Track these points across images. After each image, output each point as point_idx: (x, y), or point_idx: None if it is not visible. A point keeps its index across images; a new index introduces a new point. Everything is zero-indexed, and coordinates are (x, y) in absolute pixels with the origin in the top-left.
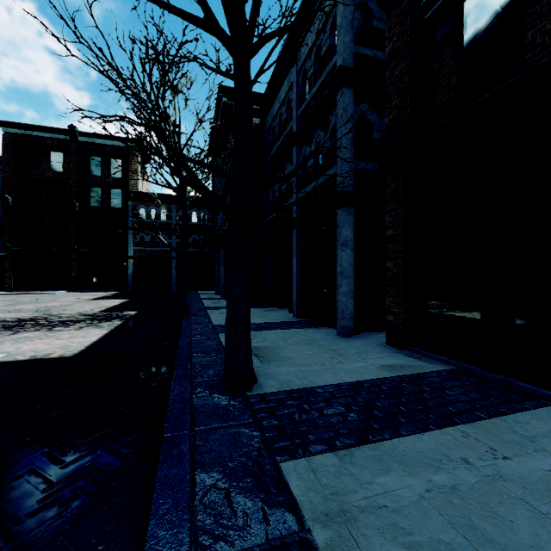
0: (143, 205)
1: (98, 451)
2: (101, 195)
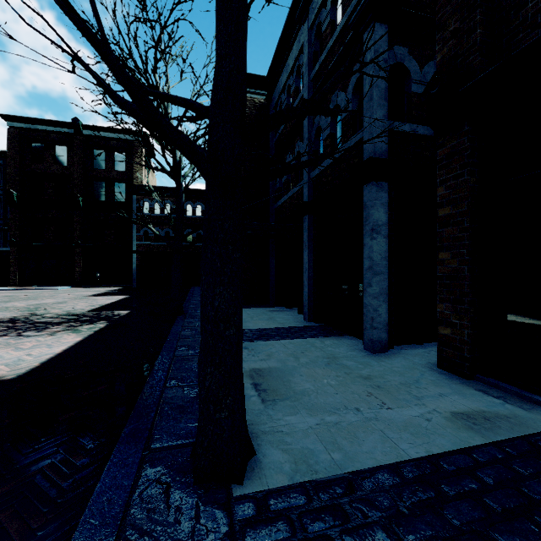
0: (147, 198)
1: None
2: (105, 188)
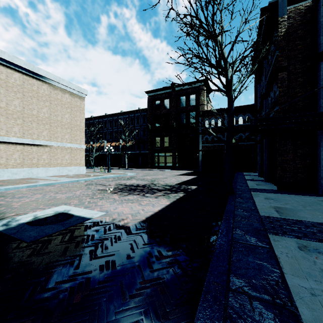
0: (207, 118)
1: None
2: (185, 117)
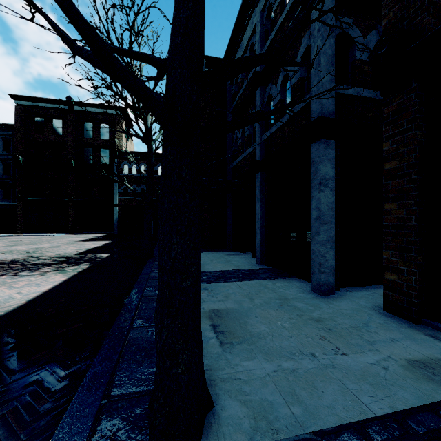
0: (126, 161)
1: None
2: (92, 154)
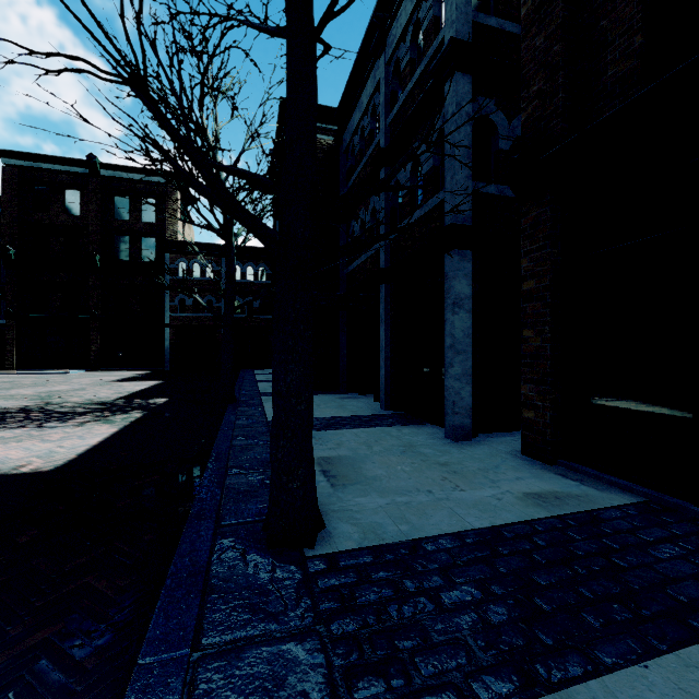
0: (183, 258)
1: (12, 690)
2: (129, 245)
